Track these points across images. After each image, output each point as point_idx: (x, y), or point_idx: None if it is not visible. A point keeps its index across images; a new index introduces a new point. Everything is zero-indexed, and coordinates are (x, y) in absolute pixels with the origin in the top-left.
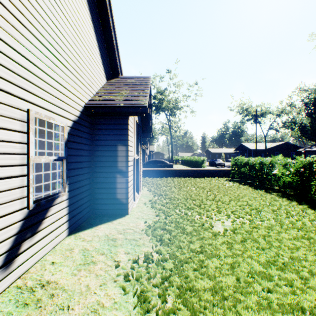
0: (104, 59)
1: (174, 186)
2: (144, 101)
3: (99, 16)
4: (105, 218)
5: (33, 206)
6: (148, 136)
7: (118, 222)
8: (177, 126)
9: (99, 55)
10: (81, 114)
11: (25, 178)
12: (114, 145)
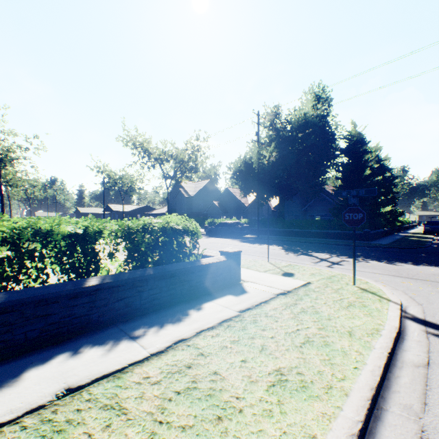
0: None
1: None
2: None
3: None
4: None
5: None
6: None
7: None
8: (12, 180)
9: None
10: None
11: None
12: None
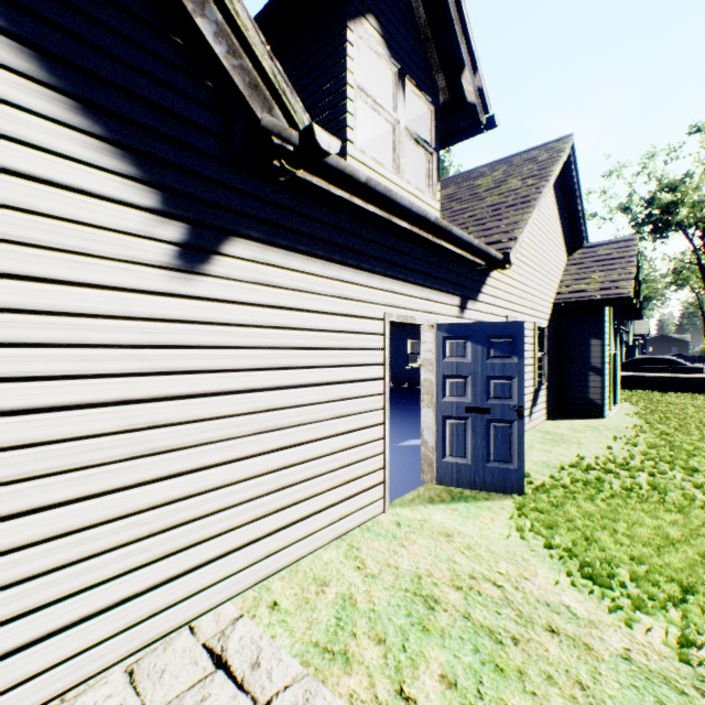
0: (564, 233)
1: (691, 405)
2: (627, 288)
3: (561, 191)
4: (575, 417)
5: (536, 385)
6: (632, 317)
7: (592, 421)
8: None
9: (561, 235)
10: (550, 312)
11: (533, 366)
12: (585, 340)
